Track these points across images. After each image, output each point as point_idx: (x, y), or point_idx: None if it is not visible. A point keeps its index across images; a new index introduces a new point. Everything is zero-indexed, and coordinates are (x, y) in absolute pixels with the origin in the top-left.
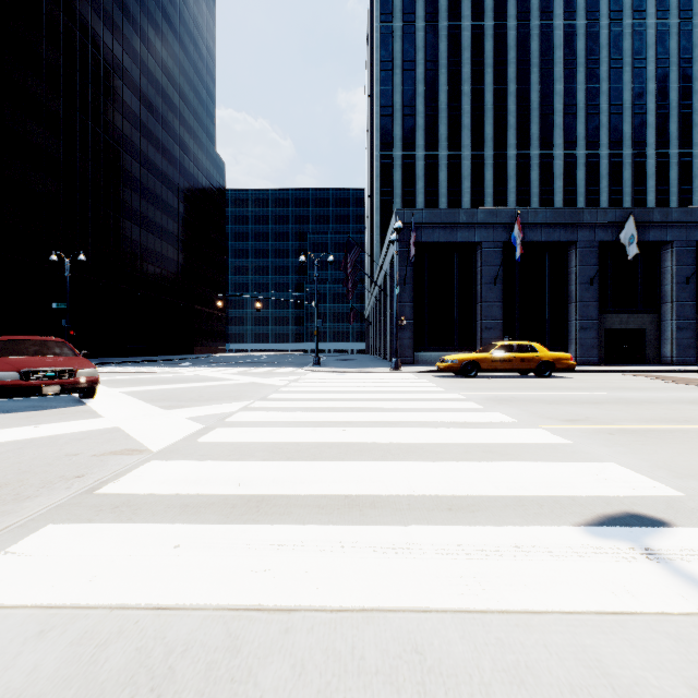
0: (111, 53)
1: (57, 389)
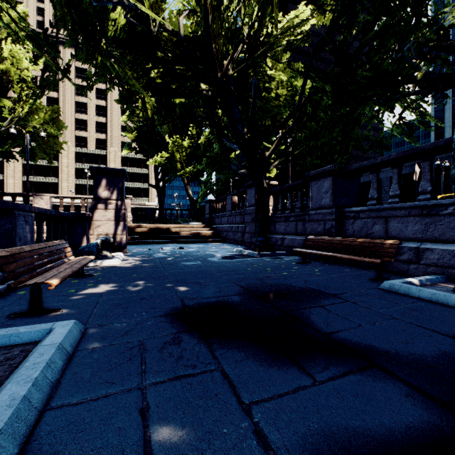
0: None
1: None
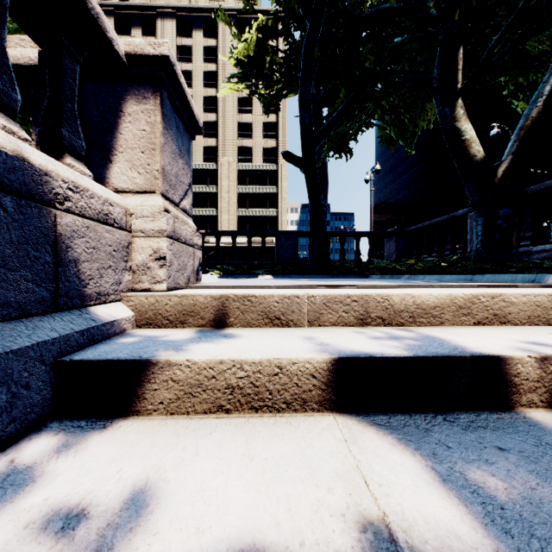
0: None
1: None
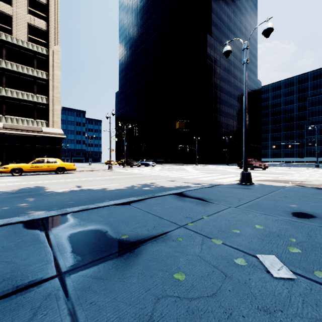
0: (226, 68)
1: (263, 167)
